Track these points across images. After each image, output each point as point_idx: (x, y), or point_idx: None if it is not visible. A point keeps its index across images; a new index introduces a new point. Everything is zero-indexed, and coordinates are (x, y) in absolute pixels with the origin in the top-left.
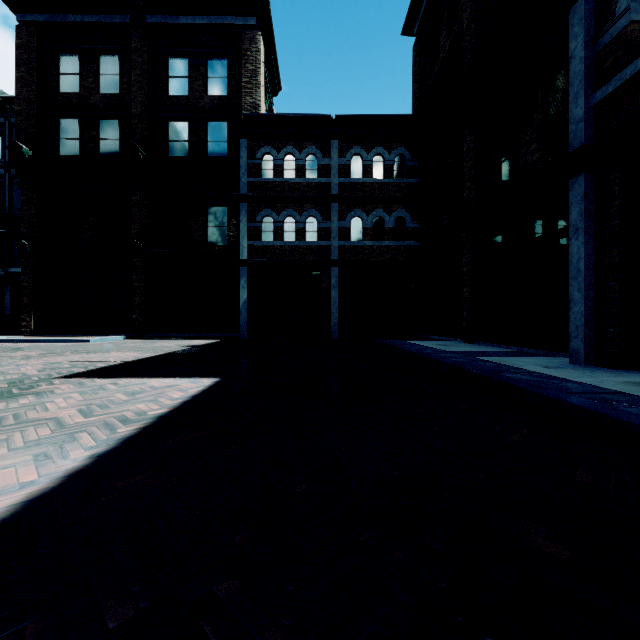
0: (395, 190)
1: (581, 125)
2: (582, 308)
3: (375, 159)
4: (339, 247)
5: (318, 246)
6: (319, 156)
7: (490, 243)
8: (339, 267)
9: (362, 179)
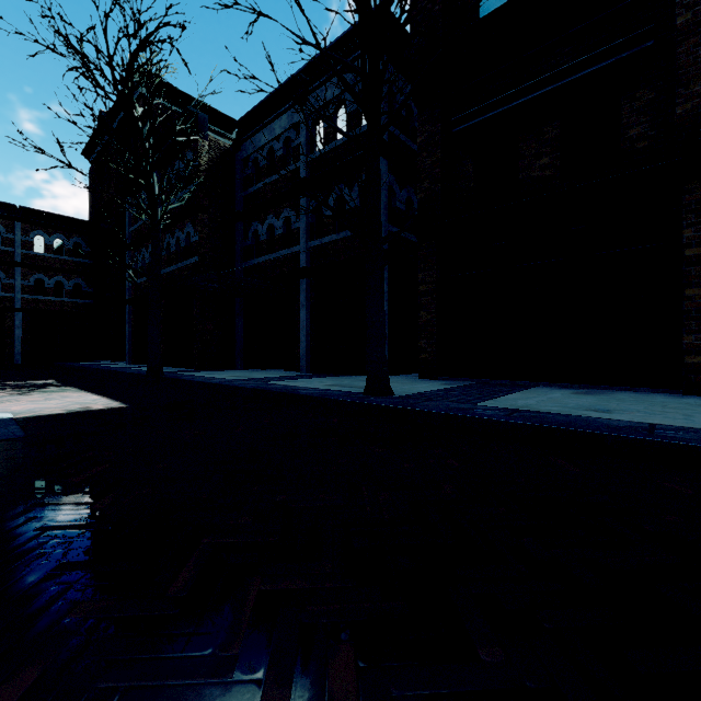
0: (74, 265)
1: (128, 291)
2: (128, 347)
3: (57, 241)
4: (23, 299)
5: (2, 296)
6: (3, 230)
7: (121, 314)
8: (23, 313)
9: (45, 254)
